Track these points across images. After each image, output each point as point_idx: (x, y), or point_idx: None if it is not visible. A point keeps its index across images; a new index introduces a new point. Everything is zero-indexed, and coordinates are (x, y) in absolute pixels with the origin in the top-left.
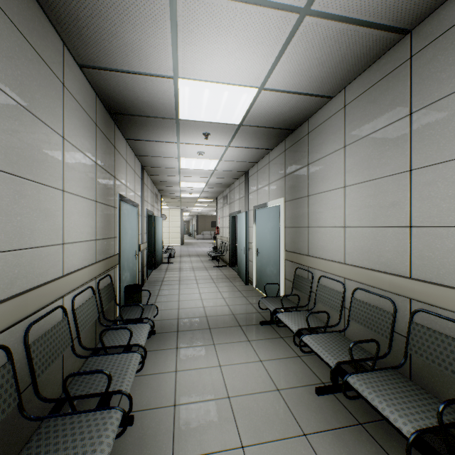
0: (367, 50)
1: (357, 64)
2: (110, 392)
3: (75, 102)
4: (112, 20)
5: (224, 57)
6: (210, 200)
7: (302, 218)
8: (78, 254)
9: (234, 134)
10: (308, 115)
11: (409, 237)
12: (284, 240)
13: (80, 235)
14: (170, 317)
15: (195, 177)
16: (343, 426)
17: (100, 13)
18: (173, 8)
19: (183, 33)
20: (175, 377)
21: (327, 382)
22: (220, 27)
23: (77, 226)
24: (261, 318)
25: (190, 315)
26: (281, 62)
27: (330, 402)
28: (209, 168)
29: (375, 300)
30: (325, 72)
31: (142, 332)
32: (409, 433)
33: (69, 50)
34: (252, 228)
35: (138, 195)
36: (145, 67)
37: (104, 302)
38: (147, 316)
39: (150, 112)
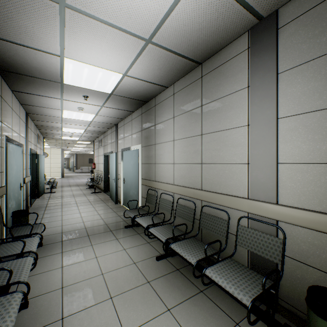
0: (183, 67)
1: (178, 73)
2: (10, 283)
3: None
4: (9, 9)
5: (99, 52)
6: (88, 142)
7: (152, 158)
8: None
9: (107, 99)
10: (155, 95)
11: (201, 169)
12: (141, 172)
13: None
14: (55, 232)
15: (76, 125)
16: (169, 272)
17: None
18: (62, 16)
19: (69, 31)
20: (62, 270)
21: (163, 253)
22: (96, 35)
23: None
24: (126, 224)
25: (73, 229)
26: (136, 63)
27: (164, 263)
28: (87, 119)
29: (187, 203)
30: (162, 74)
31: (33, 243)
32: (194, 262)
33: None
34: (121, 164)
35: (23, 136)
36: (36, 44)
37: None
38: (36, 232)
39: (38, 75)
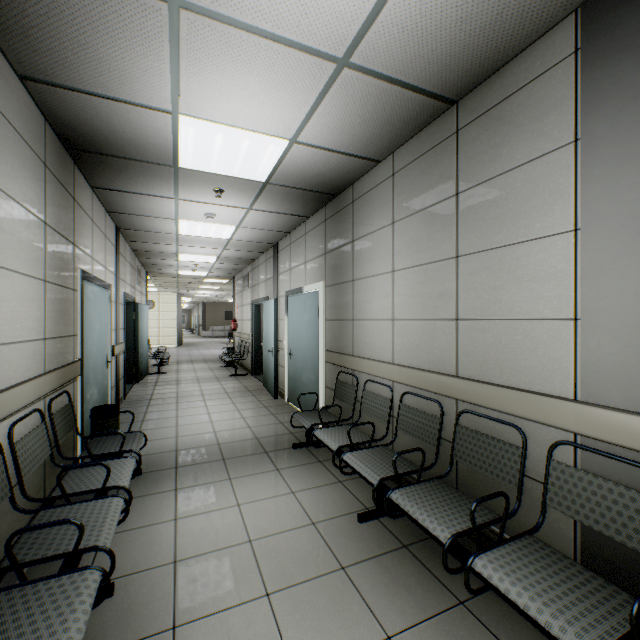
0: (414, 115)
1: (405, 128)
2: (81, 549)
3: (13, 131)
4: (81, 27)
5: (244, 98)
6: (223, 280)
7: (346, 308)
8: (17, 361)
9: (259, 193)
10: (352, 179)
11: (456, 331)
12: (325, 337)
13: (21, 332)
14: (164, 449)
15: (202, 247)
16: (387, 551)
17: (62, 14)
18: (175, 28)
19: (187, 59)
20: (175, 526)
21: (372, 507)
22: (238, 61)
23: (16, 318)
24: (295, 439)
25: (195, 444)
26: (317, 114)
27: (374, 528)
28: (222, 236)
29: (424, 404)
30: (370, 133)
31: (124, 469)
32: (446, 539)
33: (3, 52)
34: (284, 321)
35: (112, 271)
36: (129, 93)
37: (59, 432)
38: (130, 448)
39: (134, 154)
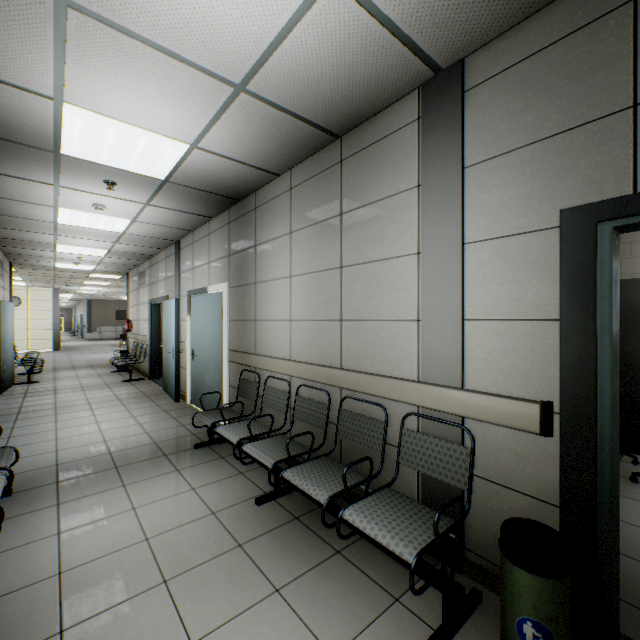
0: (307, 141)
1: (299, 150)
2: None
3: None
4: None
5: (140, 100)
6: (115, 276)
7: (249, 309)
8: None
9: (158, 190)
10: (255, 187)
11: (341, 330)
12: (229, 337)
13: None
14: (41, 465)
15: (88, 239)
16: (281, 525)
17: None
18: (61, 22)
19: (75, 54)
20: (59, 540)
21: (270, 491)
22: (134, 67)
23: None
24: (198, 440)
25: (82, 455)
26: (217, 126)
27: (271, 508)
28: (114, 229)
29: (316, 394)
30: (268, 149)
31: None
32: (325, 500)
33: None
34: (186, 321)
35: None
36: None
37: None
38: None
39: (1, 132)
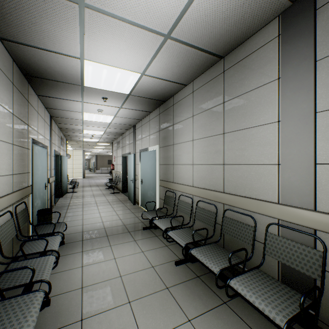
0: (203, 63)
1: (198, 69)
2: (33, 281)
3: None
4: (33, 14)
5: (117, 52)
6: (107, 144)
7: (170, 159)
8: None
9: (125, 100)
10: (173, 93)
11: (223, 170)
12: (159, 173)
13: (0, 171)
14: (76, 231)
15: (96, 127)
16: (189, 279)
17: (23, 8)
18: (82, 16)
19: (88, 32)
20: (82, 270)
21: (182, 258)
22: (114, 34)
23: None
24: (144, 225)
25: (92, 228)
26: (155, 61)
27: (183, 268)
28: (106, 121)
29: (208, 206)
30: (181, 71)
31: (55, 241)
32: (217, 271)
33: None
34: (138, 165)
35: (48, 139)
36: (58, 48)
37: (20, 223)
38: (58, 231)
39: (60, 78)
